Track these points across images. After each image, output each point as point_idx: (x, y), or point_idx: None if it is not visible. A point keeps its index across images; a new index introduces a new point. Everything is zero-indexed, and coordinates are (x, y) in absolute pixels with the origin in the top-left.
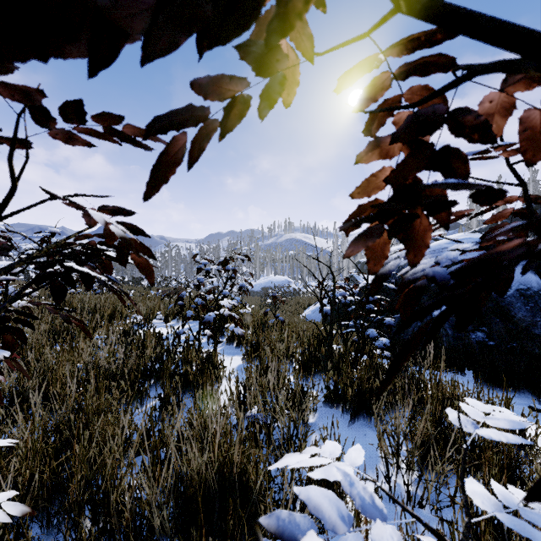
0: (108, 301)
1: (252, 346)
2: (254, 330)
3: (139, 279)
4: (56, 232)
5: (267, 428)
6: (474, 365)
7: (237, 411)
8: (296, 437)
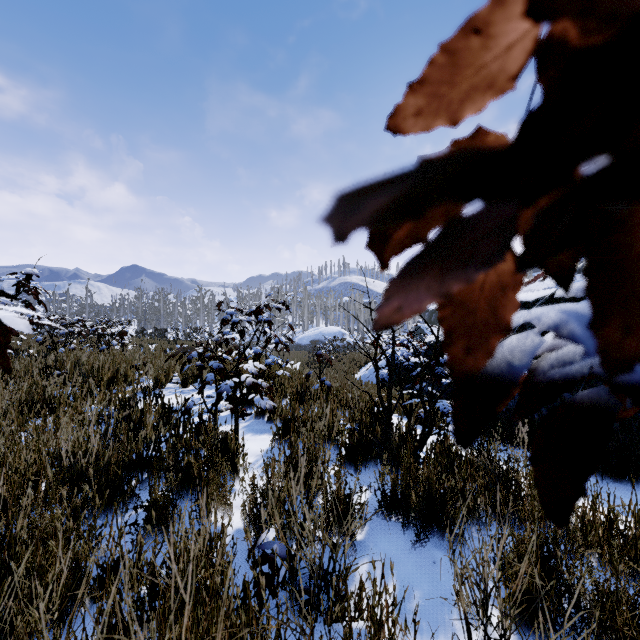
0: (109, 361)
1: (285, 422)
2: (292, 399)
3: (162, 331)
4: (33, 273)
5: (289, 563)
6: None
7: (246, 533)
8: (332, 574)
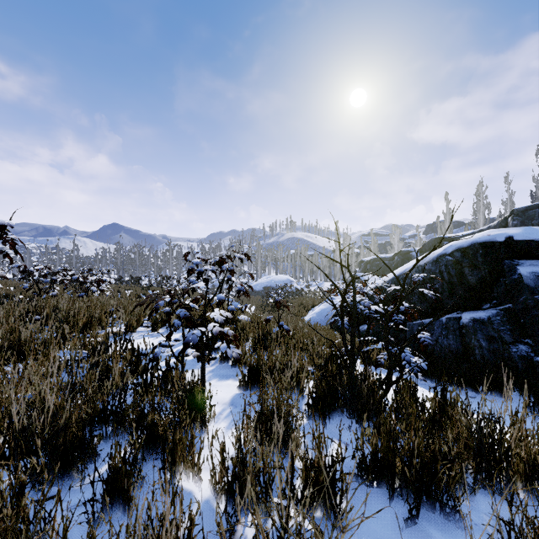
0: (84, 307)
1: (250, 370)
2: (254, 344)
3: (137, 278)
4: (7, 224)
5: None
6: (521, 387)
7: (219, 525)
8: None
